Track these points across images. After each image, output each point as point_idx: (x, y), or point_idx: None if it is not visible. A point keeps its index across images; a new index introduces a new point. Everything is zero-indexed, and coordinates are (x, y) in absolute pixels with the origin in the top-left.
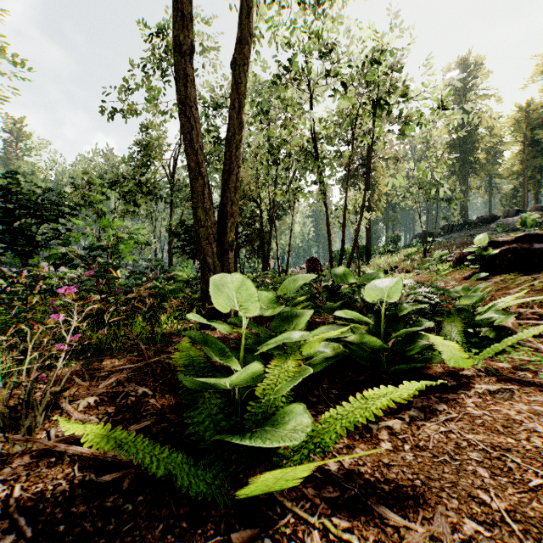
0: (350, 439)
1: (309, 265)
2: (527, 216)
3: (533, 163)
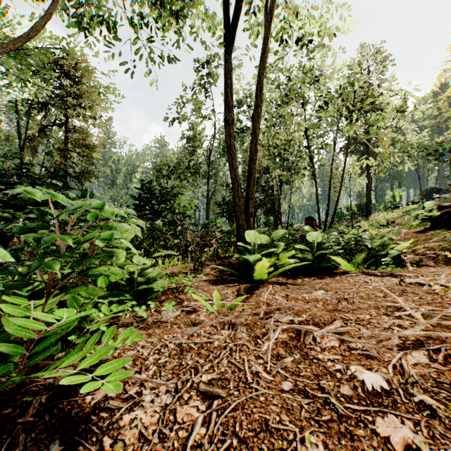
0: (288, 280)
1: (306, 222)
2: None
3: None
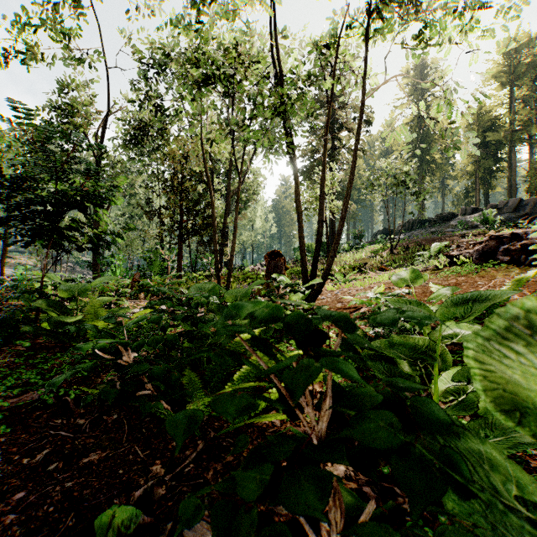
0: None
1: (269, 261)
2: (490, 213)
3: (485, 164)
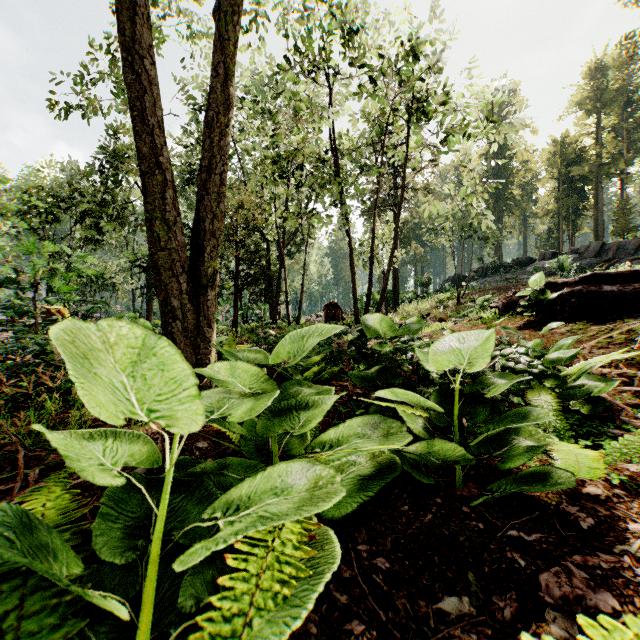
0: None
1: (327, 312)
2: (565, 259)
3: (568, 202)
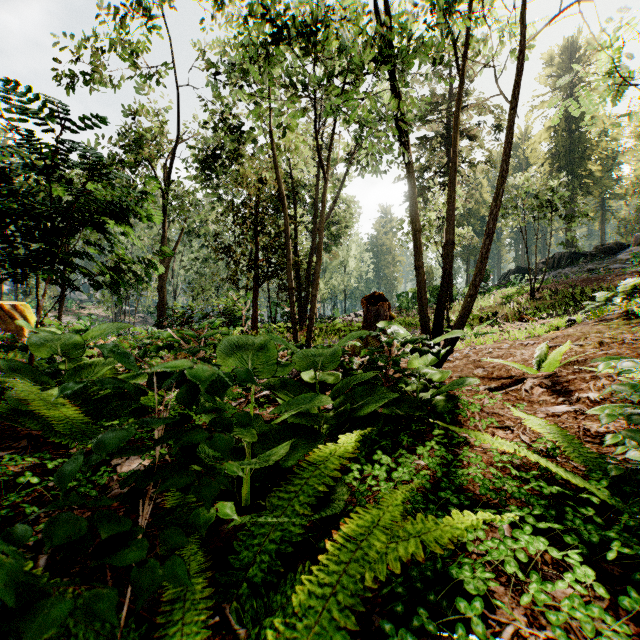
0: None
1: (367, 308)
2: None
3: None
